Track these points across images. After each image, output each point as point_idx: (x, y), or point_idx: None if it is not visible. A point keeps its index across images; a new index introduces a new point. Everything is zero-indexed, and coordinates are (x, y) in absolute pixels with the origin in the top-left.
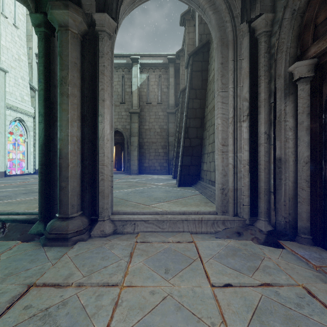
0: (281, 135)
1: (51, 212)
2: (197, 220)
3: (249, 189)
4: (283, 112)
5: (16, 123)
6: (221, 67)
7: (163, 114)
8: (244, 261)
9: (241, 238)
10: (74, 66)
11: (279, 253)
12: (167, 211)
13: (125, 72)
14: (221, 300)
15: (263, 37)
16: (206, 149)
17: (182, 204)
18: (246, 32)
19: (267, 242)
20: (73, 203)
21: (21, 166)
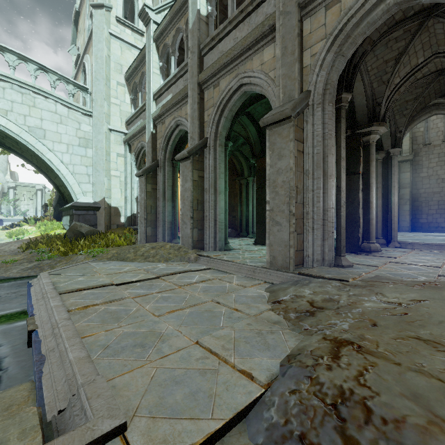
0: None
1: None
2: None
3: None
4: None
5: None
6: None
7: None
8: None
9: None
10: (380, 175)
11: None
12: (437, 243)
13: None
14: None
15: None
16: None
17: None
18: None
19: None
20: (379, 232)
21: None
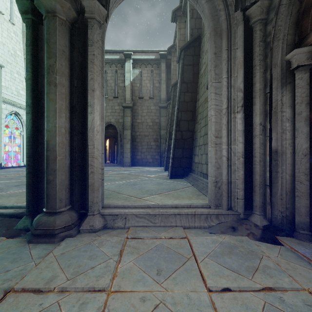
0: (278, 126)
1: (39, 206)
2: (190, 214)
3: (243, 182)
4: (279, 102)
5: (12, 117)
6: (214, 57)
7: (155, 108)
8: (242, 260)
9: (236, 234)
10: (62, 54)
11: (277, 251)
12: (159, 204)
13: (118, 67)
14: (220, 309)
15: (258, 25)
16: (197, 142)
17: (174, 196)
18: (240, 21)
19: (264, 238)
20: (61, 197)
21: (17, 158)
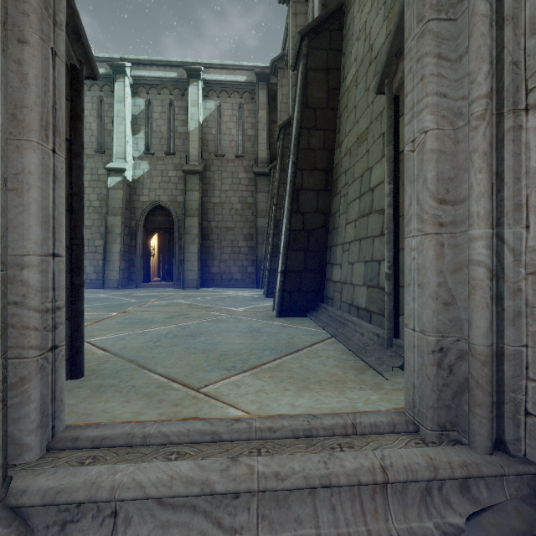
0: None
1: None
2: (368, 483)
3: None
4: None
5: None
6: None
7: (246, 177)
8: None
9: None
10: None
11: None
12: (253, 424)
13: (175, 95)
14: None
15: None
16: (338, 235)
17: (294, 378)
18: None
19: None
20: None
21: None
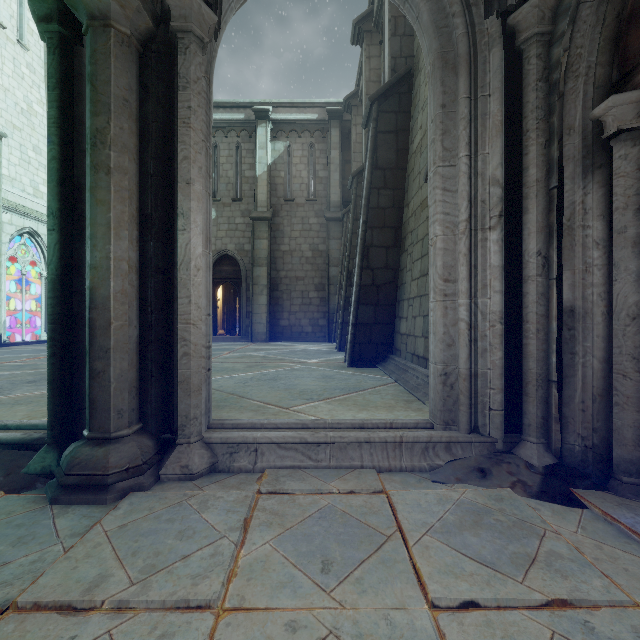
0: (575, 257)
1: (76, 426)
2: (391, 442)
3: (502, 376)
4: (579, 207)
5: (24, 240)
6: (442, 114)
7: (318, 222)
8: (501, 540)
9: (488, 483)
10: (124, 107)
11: (576, 520)
12: (327, 421)
13: (242, 138)
14: None
15: (534, 46)
16: (405, 291)
17: (357, 404)
18: (496, 38)
19: (546, 492)
20: (120, 407)
21: (33, 325)
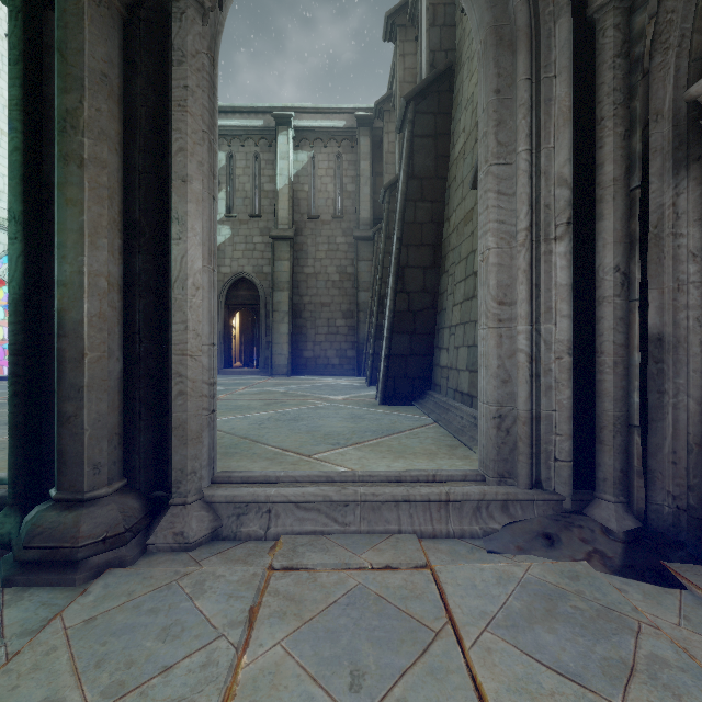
0: (664, 273)
1: (45, 482)
2: (435, 500)
3: (571, 419)
4: (669, 210)
5: None
6: (496, 101)
7: (345, 242)
8: (585, 638)
9: (557, 554)
10: (102, 83)
11: (675, 606)
12: (357, 473)
13: (261, 147)
14: None
15: (611, 15)
16: (446, 317)
17: (392, 451)
18: (563, 5)
19: (632, 566)
20: (97, 460)
21: None
